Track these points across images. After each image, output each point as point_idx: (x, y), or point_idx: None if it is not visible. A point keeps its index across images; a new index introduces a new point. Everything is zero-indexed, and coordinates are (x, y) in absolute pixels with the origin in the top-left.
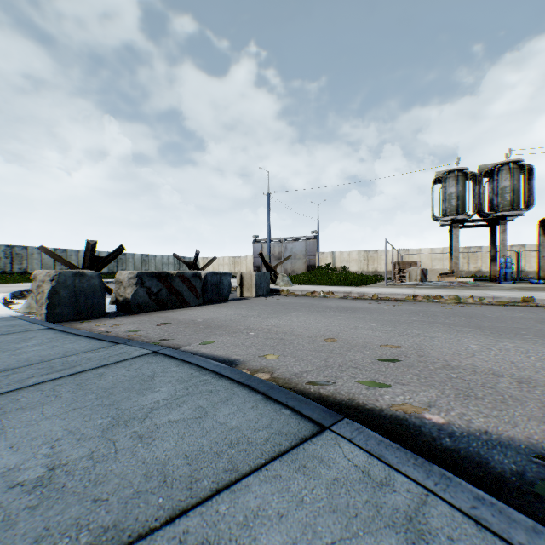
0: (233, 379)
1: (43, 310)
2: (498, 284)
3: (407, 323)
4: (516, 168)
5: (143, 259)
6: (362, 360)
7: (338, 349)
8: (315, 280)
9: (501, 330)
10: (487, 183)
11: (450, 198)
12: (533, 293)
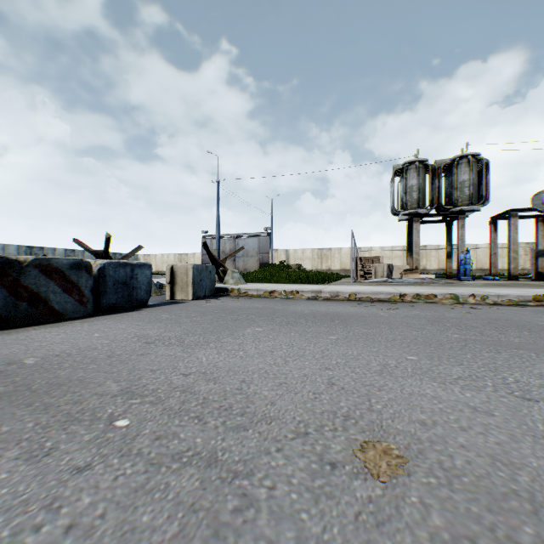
0: None
1: None
2: (460, 281)
3: (462, 347)
4: (474, 162)
5: (68, 255)
6: None
7: None
8: (271, 278)
9: None
10: (444, 178)
11: (412, 191)
12: (526, 289)
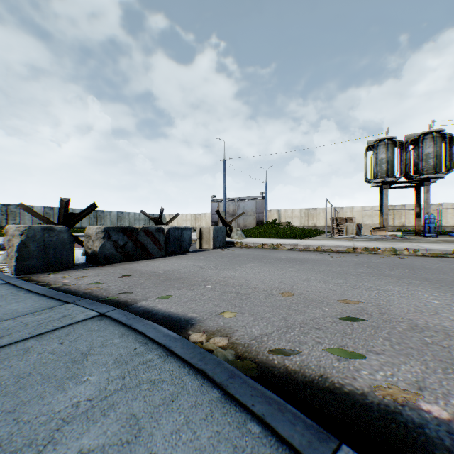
0: (184, 358)
1: (13, 262)
2: (423, 237)
3: (355, 275)
4: (438, 136)
5: (118, 215)
6: (323, 319)
7: (296, 305)
8: (264, 234)
9: (449, 283)
10: (412, 150)
11: (381, 163)
12: None
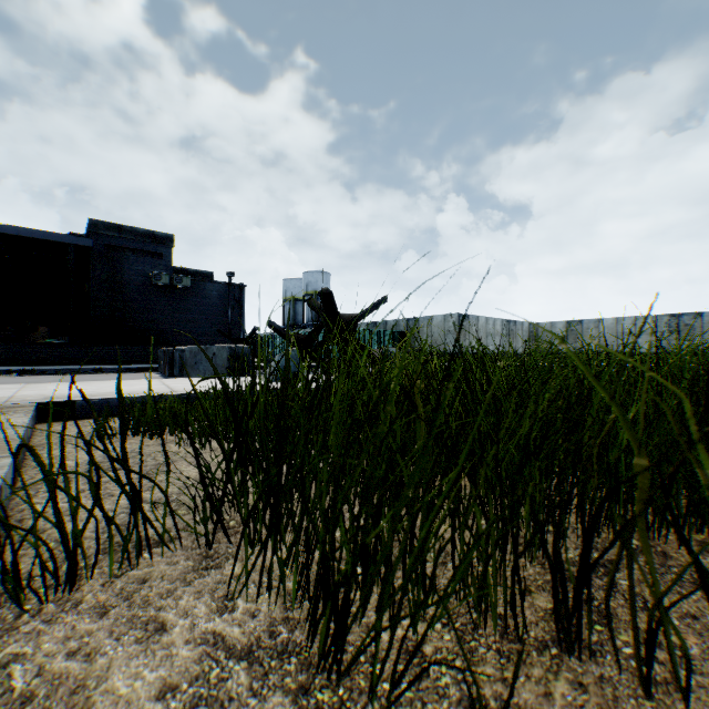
0: None
1: None
2: None
3: None
4: None
5: None
6: None
7: None
8: None
9: None
10: None
11: None
12: None
